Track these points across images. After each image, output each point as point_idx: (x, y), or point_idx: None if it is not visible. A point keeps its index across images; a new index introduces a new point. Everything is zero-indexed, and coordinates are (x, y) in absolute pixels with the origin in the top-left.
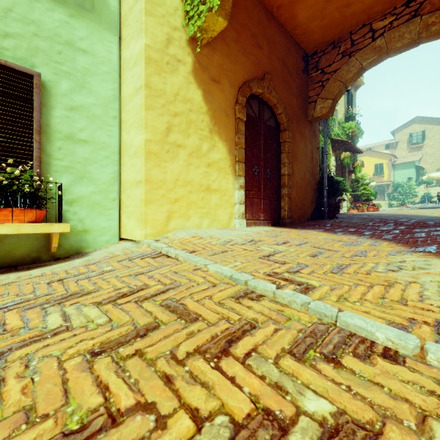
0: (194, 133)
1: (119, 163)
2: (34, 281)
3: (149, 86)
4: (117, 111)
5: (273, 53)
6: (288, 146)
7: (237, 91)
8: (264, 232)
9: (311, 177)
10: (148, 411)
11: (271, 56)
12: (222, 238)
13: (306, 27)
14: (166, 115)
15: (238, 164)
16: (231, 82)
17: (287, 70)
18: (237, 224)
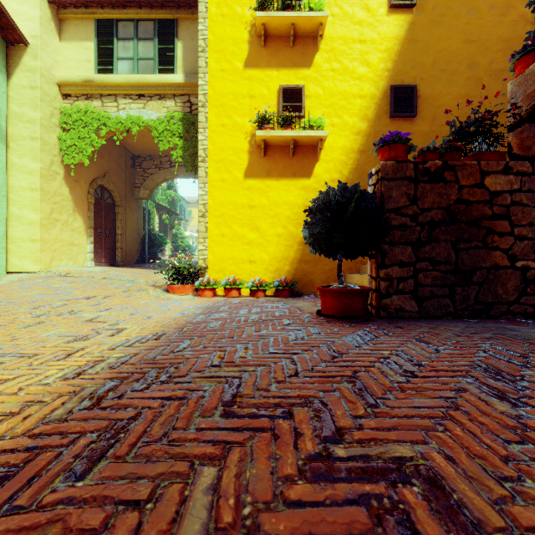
0: (65, 212)
1: (6, 224)
2: (6, 285)
3: (42, 189)
4: (6, 192)
5: (111, 158)
6: (121, 216)
7: (89, 185)
8: (108, 268)
9: (137, 235)
10: (104, 286)
11: (110, 161)
12: (87, 270)
13: (133, 145)
14: (50, 204)
15: (90, 229)
16: (85, 180)
17: (120, 168)
18: (89, 264)
